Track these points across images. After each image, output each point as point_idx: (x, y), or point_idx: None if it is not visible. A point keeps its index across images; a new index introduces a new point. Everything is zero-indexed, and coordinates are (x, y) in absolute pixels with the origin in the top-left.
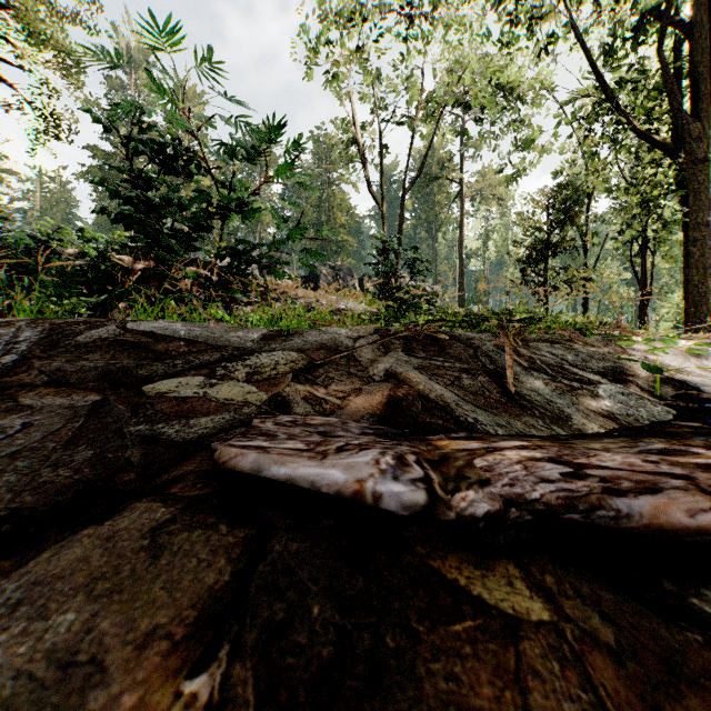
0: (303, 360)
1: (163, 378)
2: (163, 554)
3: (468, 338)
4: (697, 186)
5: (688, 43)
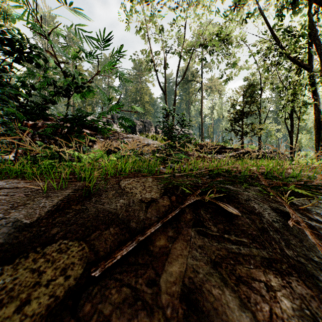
0: (80, 263)
1: None
2: None
3: (245, 199)
4: None
5: None
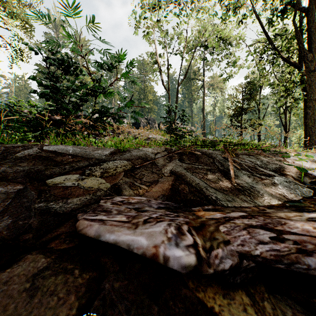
0: (130, 165)
1: (58, 175)
2: (37, 294)
3: (209, 153)
4: (310, 82)
5: (306, 18)
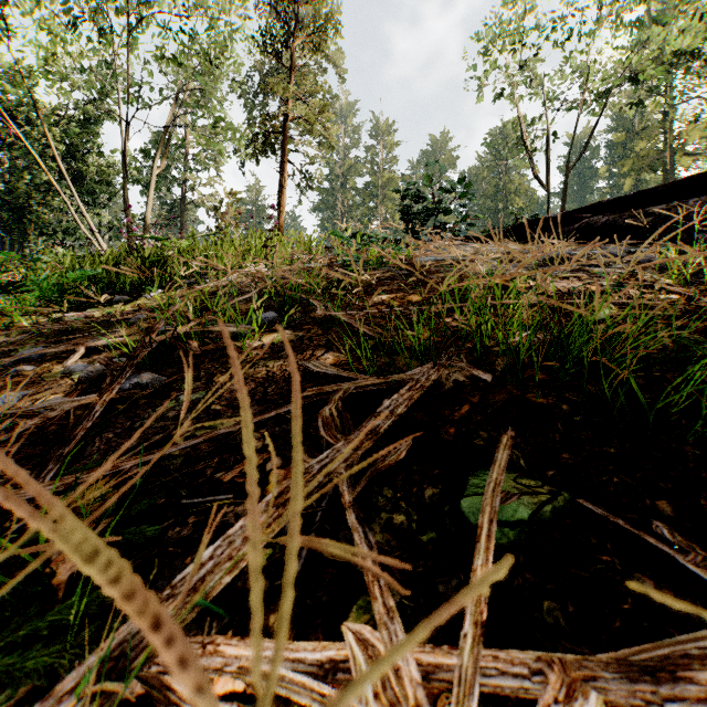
0: None
1: None
2: None
3: None
4: None
5: None
